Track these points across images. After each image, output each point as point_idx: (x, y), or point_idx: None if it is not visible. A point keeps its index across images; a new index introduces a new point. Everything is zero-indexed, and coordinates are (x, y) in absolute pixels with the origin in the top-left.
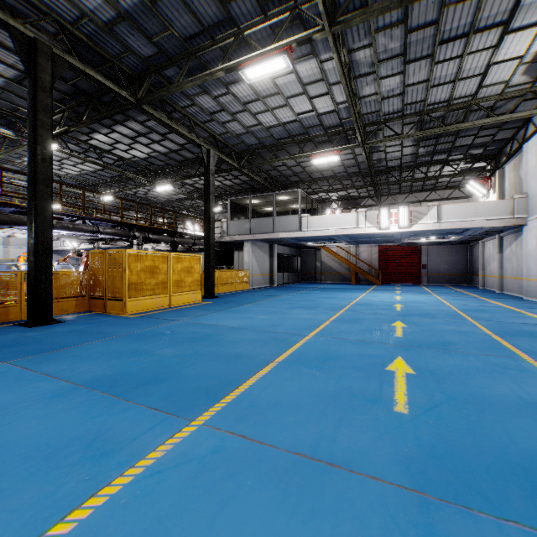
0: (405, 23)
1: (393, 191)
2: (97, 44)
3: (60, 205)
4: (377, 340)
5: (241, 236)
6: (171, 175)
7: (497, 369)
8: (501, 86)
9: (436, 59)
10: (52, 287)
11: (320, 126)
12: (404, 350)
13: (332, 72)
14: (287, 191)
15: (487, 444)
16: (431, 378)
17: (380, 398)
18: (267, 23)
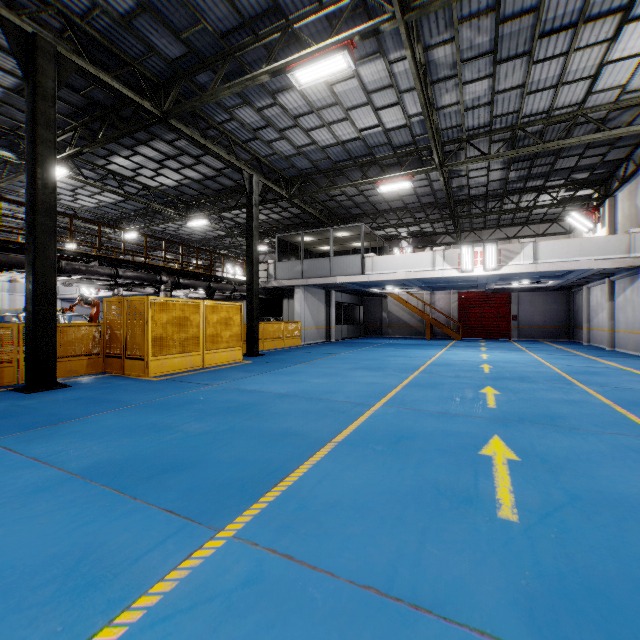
0: (497, 10)
1: (476, 226)
2: (113, 44)
3: (71, 243)
4: (463, 412)
5: (291, 280)
6: (207, 208)
7: (629, 454)
8: (615, 92)
9: (535, 57)
10: (56, 343)
11: (387, 145)
12: (501, 426)
13: (404, 76)
14: (347, 226)
15: (639, 573)
16: (543, 467)
17: (477, 498)
18: (322, 12)
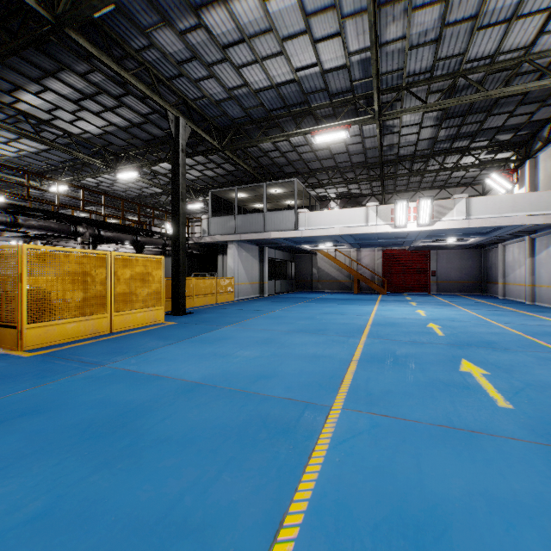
0: None
1: (399, 188)
2: None
3: None
4: (475, 422)
5: (224, 236)
6: (138, 161)
7: None
8: None
9: None
10: None
11: (324, 91)
12: None
13: None
14: (280, 181)
15: None
16: None
17: None
18: None
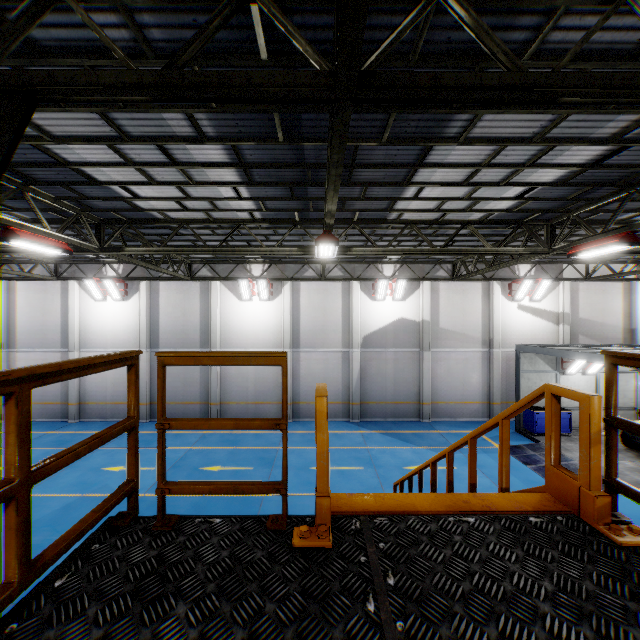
0: None
1: None
2: None
3: None
4: None
5: None
6: None
7: None
8: None
9: None
10: None
11: None
12: None
13: None
14: None
15: None
16: None
17: None
18: None
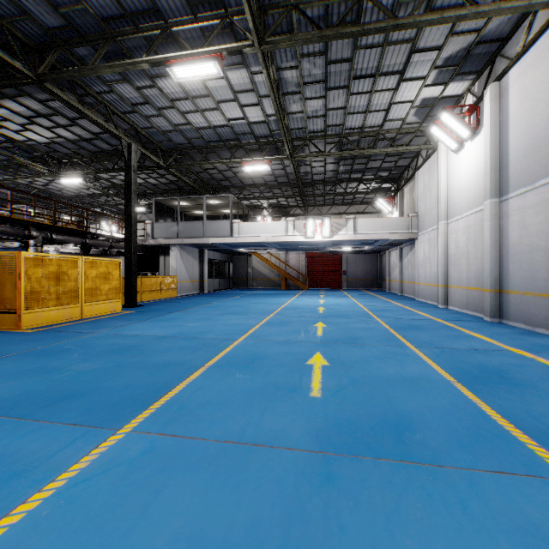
0: (326, 54)
1: (318, 203)
2: None
3: None
4: (300, 339)
5: (167, 239)
6: (81, 166)
7: (389, 356)
8: (400, 123)
9: (351, 90)
10: None
11: (251, 134)
12: (323, 346)
13: (262, 85)
14: (218, 196)
15: (375, 411)
16: (341, 367)
17: (300, 388)
18: (197, 24)
